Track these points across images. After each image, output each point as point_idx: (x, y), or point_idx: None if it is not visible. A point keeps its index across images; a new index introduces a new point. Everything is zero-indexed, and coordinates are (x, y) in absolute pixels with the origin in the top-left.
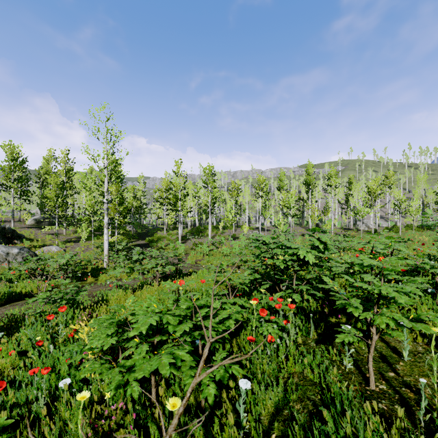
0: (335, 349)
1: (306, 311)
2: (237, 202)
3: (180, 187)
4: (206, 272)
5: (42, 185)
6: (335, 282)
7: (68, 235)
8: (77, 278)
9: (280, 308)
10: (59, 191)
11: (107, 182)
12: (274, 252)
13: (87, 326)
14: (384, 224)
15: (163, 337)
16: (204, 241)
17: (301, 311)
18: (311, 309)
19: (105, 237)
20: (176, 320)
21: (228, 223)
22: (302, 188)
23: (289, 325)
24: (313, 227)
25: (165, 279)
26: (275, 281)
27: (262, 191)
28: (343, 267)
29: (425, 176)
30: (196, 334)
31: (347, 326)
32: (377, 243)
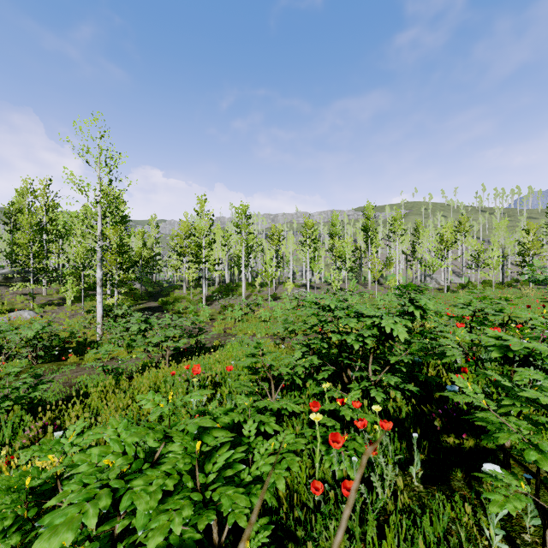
0: (466, 505)
1: (394, 415)
2: (279, 252)
3: (204, 231)
4: (237, 345)
5: (14, 228)
6: (473, 386)
7: (50, 295)
8: (55, 356)
9: (357, 420)
10: (34, 235)
11: (100, 222)
12: (343, 324)
13: (2, 471)
14: (456, 280)
15: (133, 517)
16: (237, 302)
17: (383, 413)
18: (402, 414)
19: (98, 299)
20: (156, 495)
21: (267, 279)
22: (360, 235)
23: (381, 460)
24: (373, 284)
25: (180, 357)
26: (341, 366)
27: (310, 238)
28: (460, 348)
29: (505, 221)
30: (202, 526)
31: (493, 466)
32: (480, 307)
